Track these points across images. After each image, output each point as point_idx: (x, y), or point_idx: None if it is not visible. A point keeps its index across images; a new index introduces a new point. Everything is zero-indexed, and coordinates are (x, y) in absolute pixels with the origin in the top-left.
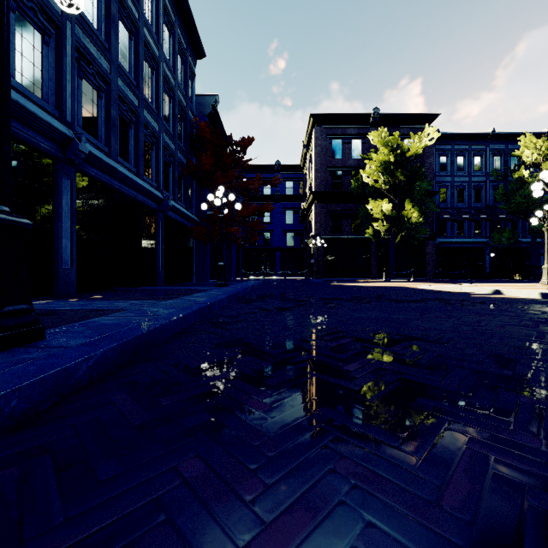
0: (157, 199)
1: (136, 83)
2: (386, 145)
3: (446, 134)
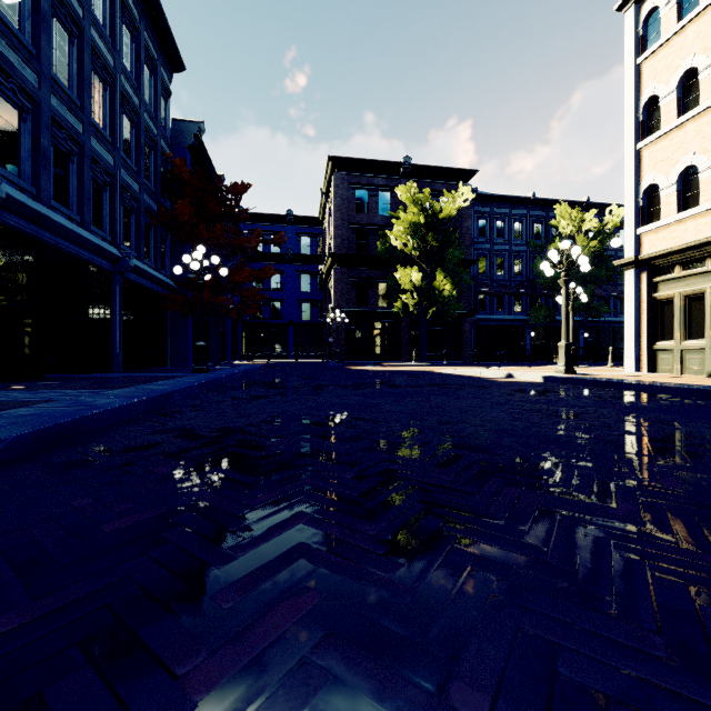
0: (111, 258)
1: (80, 102)
2: (416, 203)
3: (485, 194)
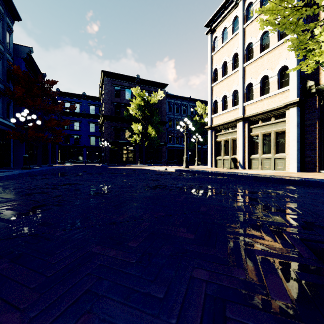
0: None
1: None
2: (139, 96)
3: (171, 94)
